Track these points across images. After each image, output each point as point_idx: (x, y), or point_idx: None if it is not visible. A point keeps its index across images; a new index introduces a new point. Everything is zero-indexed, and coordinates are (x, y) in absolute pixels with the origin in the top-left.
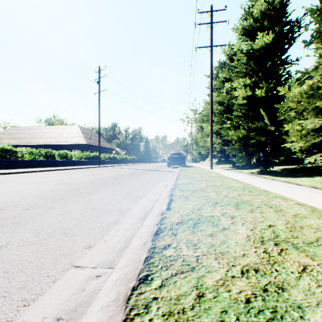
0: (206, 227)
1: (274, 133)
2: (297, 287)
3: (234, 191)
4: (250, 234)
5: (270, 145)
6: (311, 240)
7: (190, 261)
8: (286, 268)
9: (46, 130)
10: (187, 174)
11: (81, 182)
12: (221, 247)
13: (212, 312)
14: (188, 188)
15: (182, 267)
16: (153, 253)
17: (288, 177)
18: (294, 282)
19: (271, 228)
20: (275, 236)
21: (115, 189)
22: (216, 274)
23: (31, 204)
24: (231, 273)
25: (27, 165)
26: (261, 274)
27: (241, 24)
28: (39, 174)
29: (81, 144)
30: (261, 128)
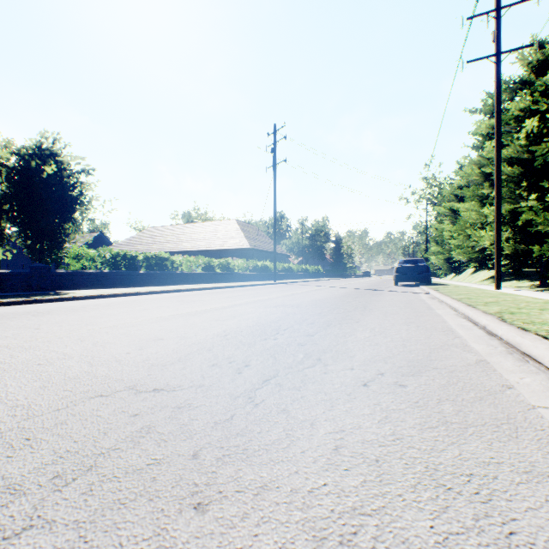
0: None
1: None
2: None
3: None
4: None
5: None
6: None
7: None
8: None
9: (192, 229)
10: (467, 297)
11: (304, 305)
12: None
13: None
14: (530, 320)
15: None
16: None
17: None
18: None
19: None
20: None
21: (378, 317)
22: None
23: (303, 330)
24: None
25: (186, 280)
26: None
27: None
28: (217, 292)
29: (242, 248)
30: None
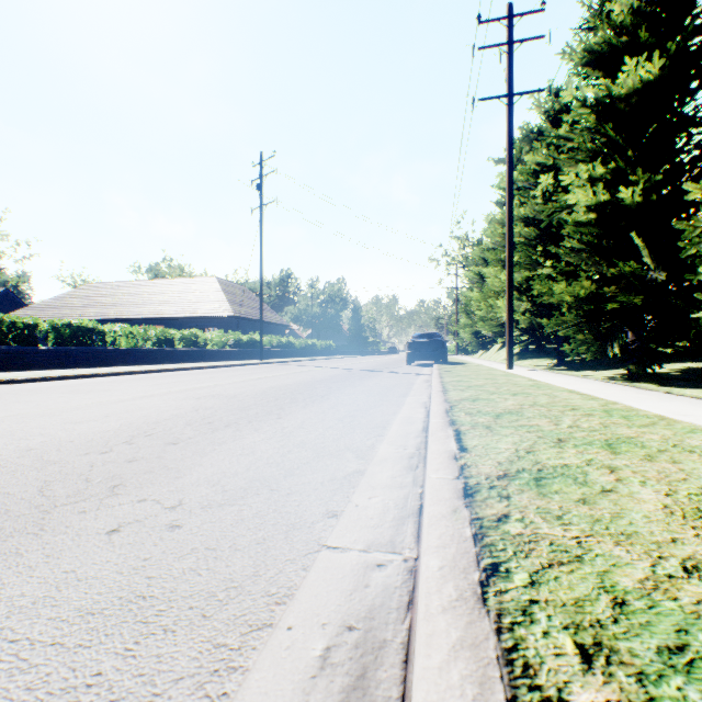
0: (565, 486)
1: (666, 286)
2: None
3: (588, 418)
4: (668, 502)
5: (654, 314)
6: None
7: (566, 545)
8: None
9: (153, 288)
10: (460, 379)
11: (246, 395)
12: (617, 523)
13: (658, 630)
14: (480, 409)
15: (556, 555)
16: (483, 529)
17: None
18: None
19: None
20: None
21: (321, 409)
22: (632, 570)
23: (178, 434)
24: (664, 571)
25: (125, 360)
26: None
27: (582, 42)
28: (153, 377)
29: (222, 315)
30: (631, 276)
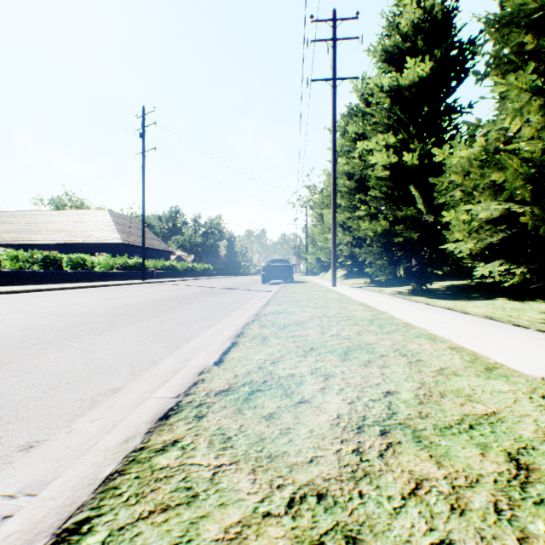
0: (269, 399)
1: (434, 226)
2: (387, 534)
3: (353, 327)
4: (344, 411)
5: (427, 246)
6: (451, 421)
7: (198, 479)
8: (382, 488)
9: (49, 218)
10: (288, 295)
11: (93, 312)
12: (277, 443)
13: None
14: (276, 321)
15: (172, 496)
16: (131, 463)
17: (454, 300)
18: (385, 523)
19: (389, 397)
20: (390, 414)
21: (149, 324)
22: (235, 510)
23: None
24: (267, 507)
25: (8, 281)
26: (327, 505)
27: (381, 44)
28: (24, 296)
29: (112, 242)
30: (413, 218)
